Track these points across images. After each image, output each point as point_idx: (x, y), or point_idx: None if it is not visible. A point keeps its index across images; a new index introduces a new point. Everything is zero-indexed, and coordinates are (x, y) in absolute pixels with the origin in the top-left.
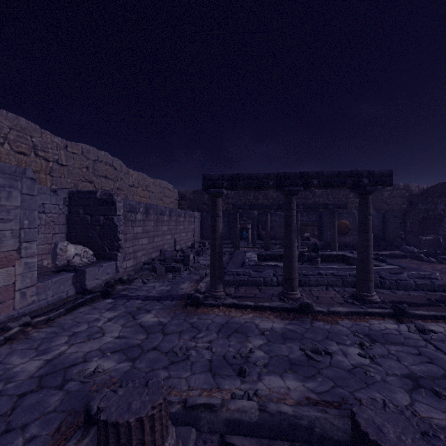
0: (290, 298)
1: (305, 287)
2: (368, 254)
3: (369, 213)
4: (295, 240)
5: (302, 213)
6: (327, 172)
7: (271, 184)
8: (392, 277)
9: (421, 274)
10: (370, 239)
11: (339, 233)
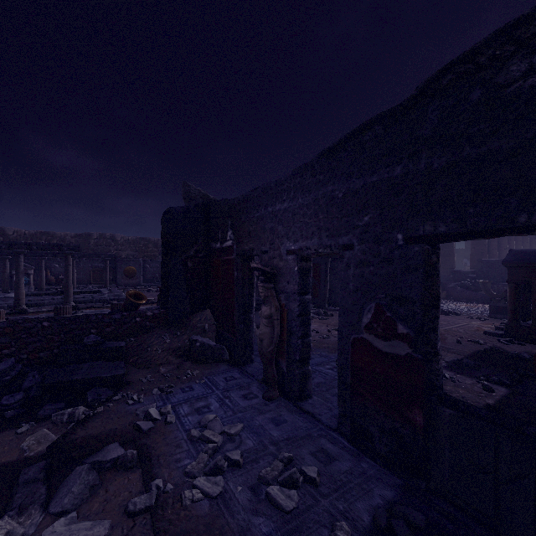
0: (18, 309)
1: (41, 307)
2: (69, 284)
3: (69, 264)
4: (22, 278)
5: (97, 260)
6: (43, 243)
7: (4, 247)
8: (99, 297)
9: (115, 294)
10: (70, 277)
11: (127, 276)
